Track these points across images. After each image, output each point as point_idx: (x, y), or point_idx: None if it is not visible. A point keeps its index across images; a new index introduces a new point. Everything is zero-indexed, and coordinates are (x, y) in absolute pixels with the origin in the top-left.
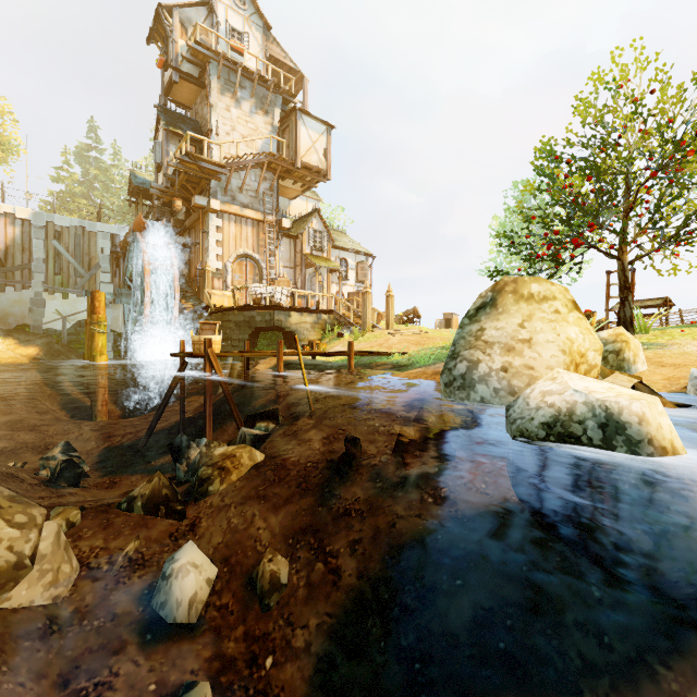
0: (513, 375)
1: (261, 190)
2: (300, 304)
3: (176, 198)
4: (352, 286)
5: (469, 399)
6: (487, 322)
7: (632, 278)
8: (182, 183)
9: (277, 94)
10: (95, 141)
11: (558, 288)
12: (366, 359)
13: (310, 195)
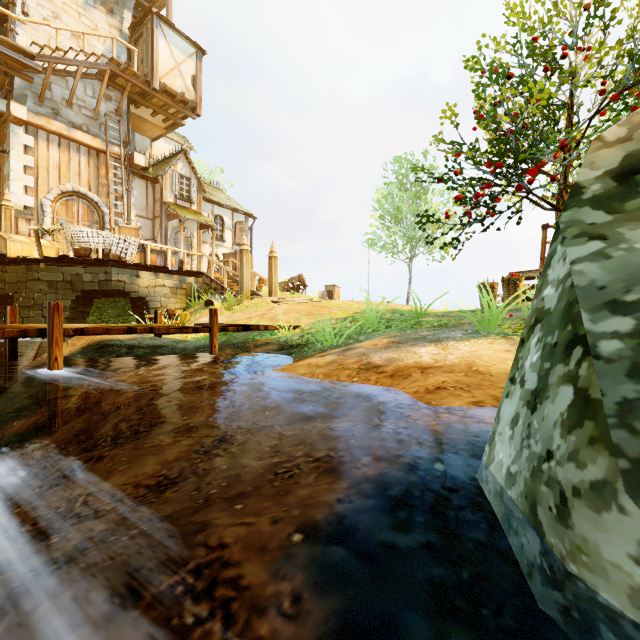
0: None
1: (103, 111)
2: (154, 261)
3: None
4: (229, 249)
5: None
6: None
7: None
8: None
9: None
10: None
11: None
12: (241, 336)
13: (179, 139)
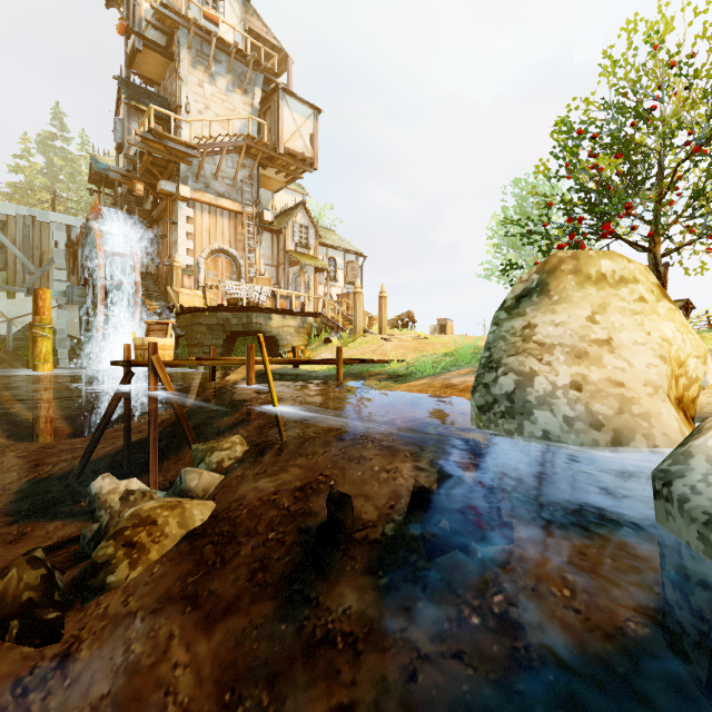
0: (592, 395)
1: (240, 178)
2: (282, 305)
3: (137, 181)
4: (341, 288)
5: (523, 432)
6: (537, 316)
7: (664, 273)
8: (147, 167)
9: (257, 71)
10: (60, 129)
11: (637, 266)
12: (357, 368)
13: (296, 188)
